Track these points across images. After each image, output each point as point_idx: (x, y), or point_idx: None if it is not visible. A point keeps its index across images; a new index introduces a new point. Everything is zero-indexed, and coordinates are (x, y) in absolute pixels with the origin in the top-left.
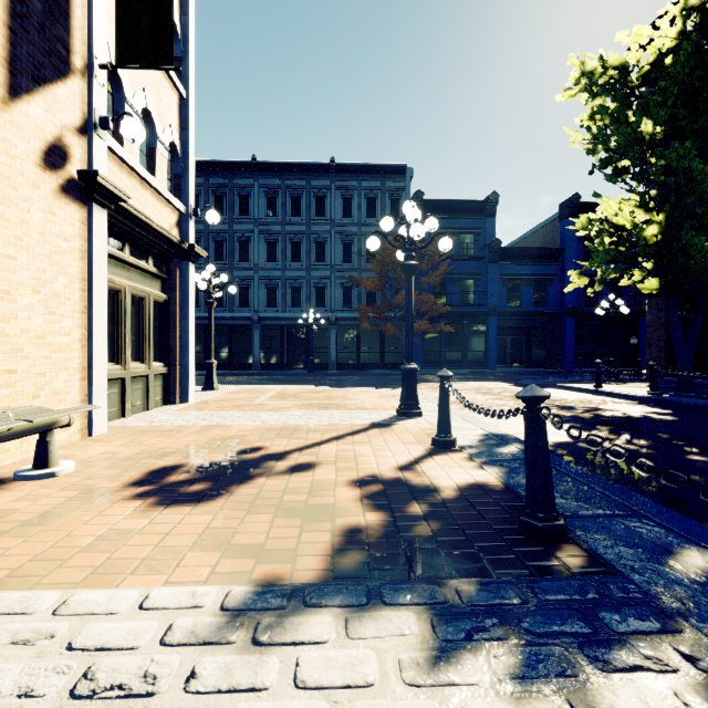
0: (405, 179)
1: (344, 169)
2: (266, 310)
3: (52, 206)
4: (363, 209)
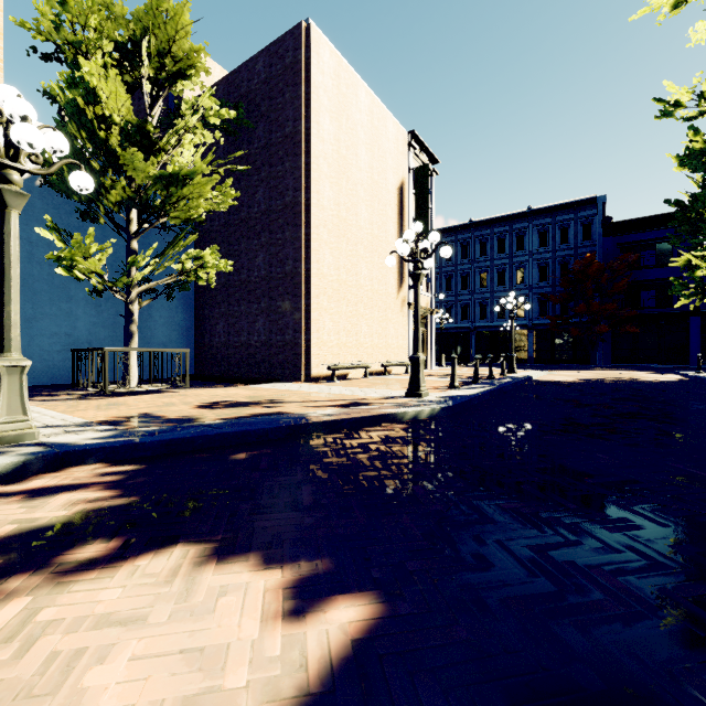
0: (596, 207)
1: (539, 212)
2: (479, 321)
3: (403, 314)
4: (556, 238)
